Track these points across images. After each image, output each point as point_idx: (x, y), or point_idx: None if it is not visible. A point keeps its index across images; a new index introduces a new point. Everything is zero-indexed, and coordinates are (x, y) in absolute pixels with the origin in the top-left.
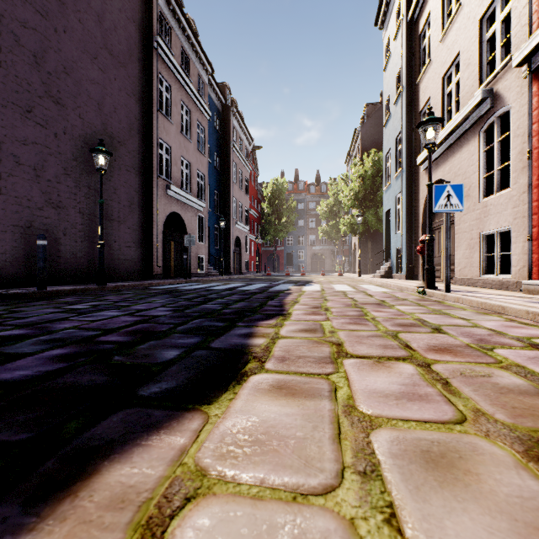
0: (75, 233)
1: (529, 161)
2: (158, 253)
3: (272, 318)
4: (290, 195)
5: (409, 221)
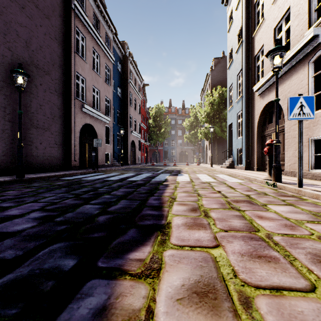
0: (5, 137)
1: None
2: (75, 151)
3: (148, 240)
4: (167, 115)
5: (247, 130)
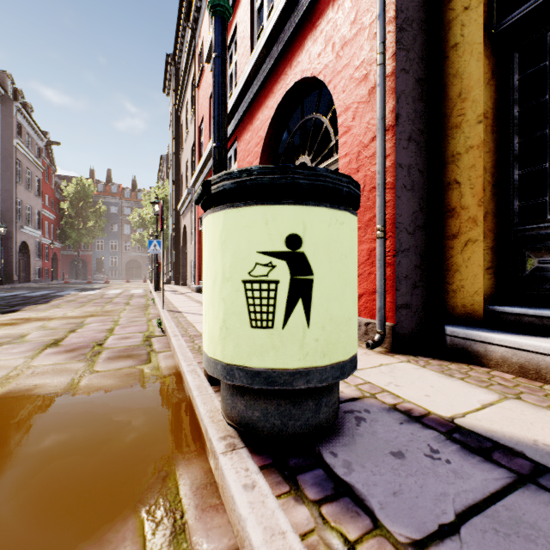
0: None
1: (195, 232)
2: None
3: (38, 304)
4: (102, 197)
5: (177, 246)
